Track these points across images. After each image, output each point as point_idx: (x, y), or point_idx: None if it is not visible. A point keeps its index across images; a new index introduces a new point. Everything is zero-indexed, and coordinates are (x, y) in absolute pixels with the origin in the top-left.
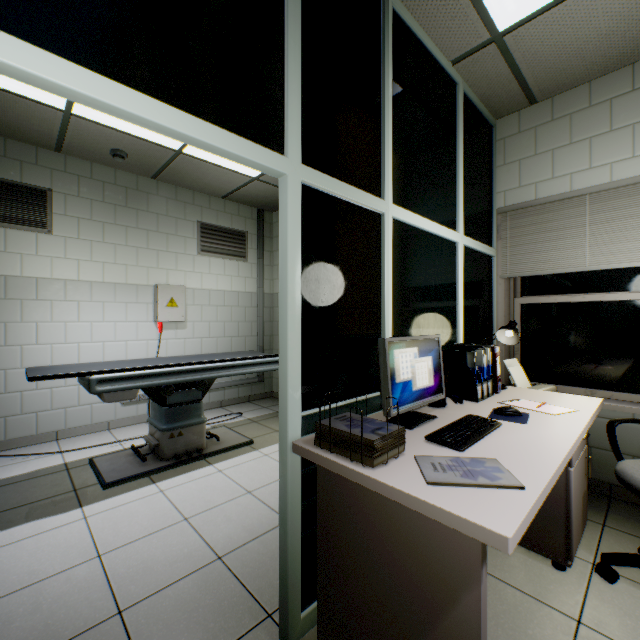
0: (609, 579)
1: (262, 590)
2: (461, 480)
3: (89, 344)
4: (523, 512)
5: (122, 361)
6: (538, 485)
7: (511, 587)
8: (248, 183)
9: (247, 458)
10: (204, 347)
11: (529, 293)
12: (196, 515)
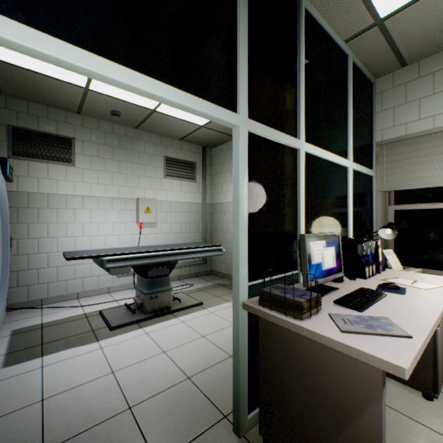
0: None
1: (218, 400)
2: (365, 330)
3: (97, 237)
4: (413, 353)
5: (119, 248)
6: (421, 336)
7: (392, 409)
8: (197, 129)
9: (199, 314)
10: (168, 239)
11: (400, 202)
12: (170, 350)
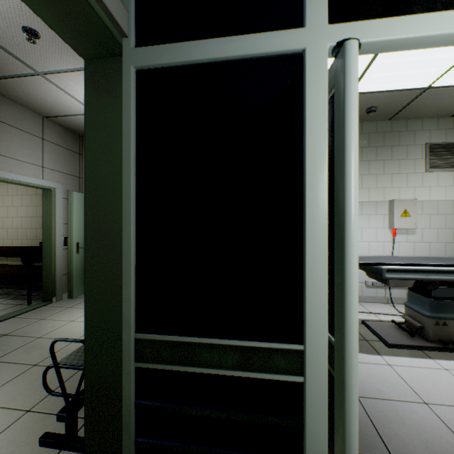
0: None
1: None
2: None
3: None
4: None
5: (385, 257)
6: None
7: None
8: None
9: None
10: (431, 250)
11: None
12: None
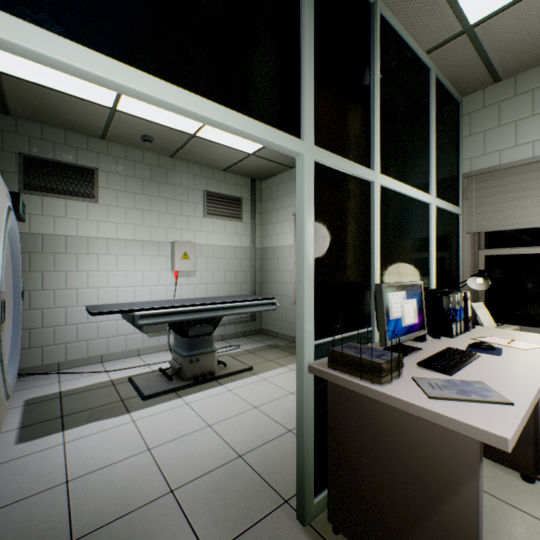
0: None
1: (277, 482)
2: (457, 396)
3: (124, 288)
4: (516, 421)
5: (153, 301)
6: (524, 402)
7: (486, 493)
8: (245, 158)
9: (249, 381)
10: (209, 291)
11: (492, 246)
12: (216, 423)
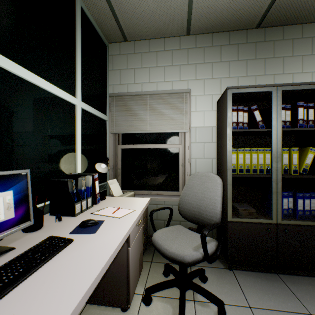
0: (148, 304)
1: None
2: None
3: None
4: None
5: None
6: None
7: None
8: None
9: None
10: None
11: (126, 143)
12: None
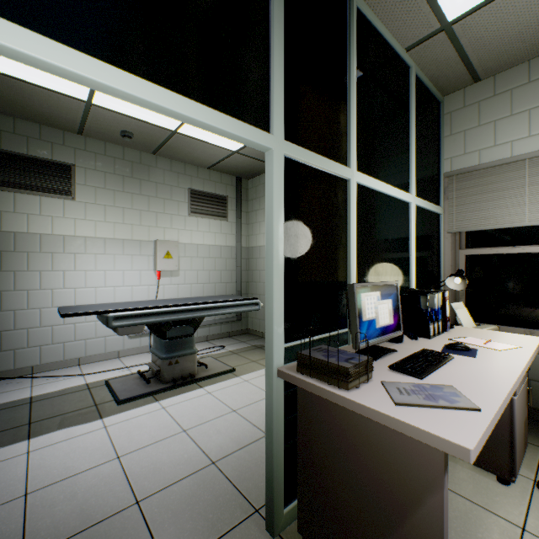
0: None
1: (249, 490)
2: (424, 402)
3: (103, 288)
4: (481, 429)
5: (131, 302)
6: (492, 408)
7: (461, 497)
8: (229, 156)
9: (231, 383)
10: (193, 291)
11: (473, 246)
12: (192, 428)
